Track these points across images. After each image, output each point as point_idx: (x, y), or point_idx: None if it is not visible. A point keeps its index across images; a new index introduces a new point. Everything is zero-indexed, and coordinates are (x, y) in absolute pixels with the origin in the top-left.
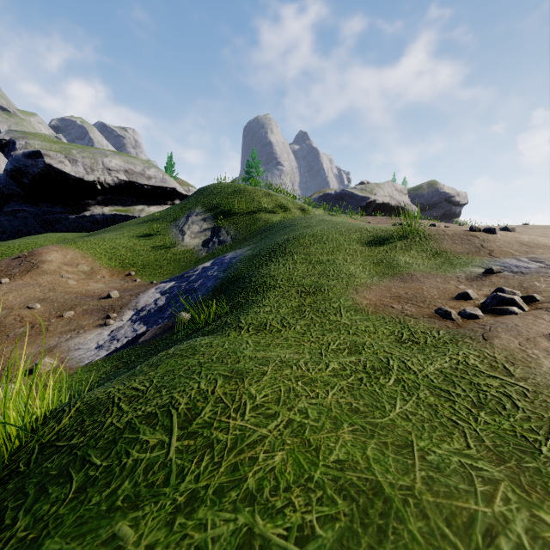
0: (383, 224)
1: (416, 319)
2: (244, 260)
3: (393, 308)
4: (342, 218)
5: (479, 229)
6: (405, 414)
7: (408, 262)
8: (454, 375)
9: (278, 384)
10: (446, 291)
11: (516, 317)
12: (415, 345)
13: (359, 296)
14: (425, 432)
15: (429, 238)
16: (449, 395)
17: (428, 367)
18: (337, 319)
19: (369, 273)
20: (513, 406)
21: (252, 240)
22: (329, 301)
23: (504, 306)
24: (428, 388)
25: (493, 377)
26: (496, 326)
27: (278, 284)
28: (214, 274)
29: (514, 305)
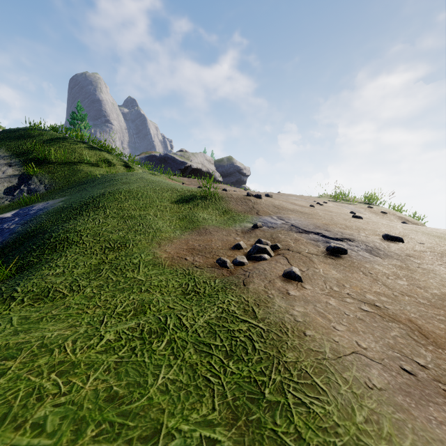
0: (192, 186)
1: (202, 269)
2: (51, 213)
3: (186, 260)
4: (161, 178)
5: (253, 195)
6: (165, 385)
7: (205, 218)
8: (217, 325)
9: (17, 387)
10: (227, 243)
11: (266, 263)
12: (196, 295)
13: (161, 250)
14: (180, 403)
15: (221, 199)
16: (209, 349)
17: (199, 320)
18: (134, 275)
19: (175, 227)
20: (253, 349)
21: (69, 191)
22: (131, 256)
23: (260, 253)
24: (194, 345)
25: (244, 321)
26: (253, 272)
27: (83, 239)
28: (11, 227)
29: (266, 253)
